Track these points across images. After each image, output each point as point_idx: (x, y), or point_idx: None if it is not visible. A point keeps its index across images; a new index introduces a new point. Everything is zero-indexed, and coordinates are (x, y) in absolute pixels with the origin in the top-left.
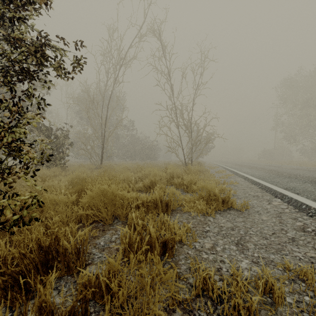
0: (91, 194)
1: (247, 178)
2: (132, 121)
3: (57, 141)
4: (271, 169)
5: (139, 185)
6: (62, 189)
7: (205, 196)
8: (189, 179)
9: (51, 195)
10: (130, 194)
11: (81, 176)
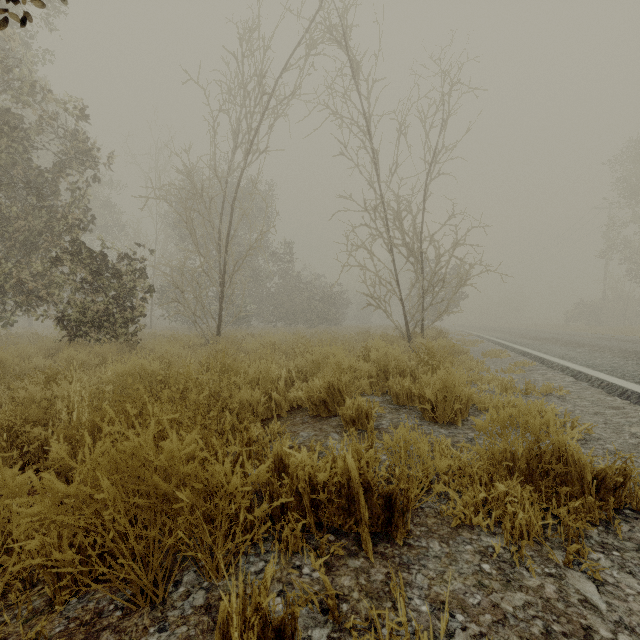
0: (59, 489)
1: (583, 375)
2: (289, 242)
3: (117, 283)
4: (627, 349)
5: (297, 394)
6: (74, 413)
7: (519, 459)
8: (440, 384)
9: (31, 432)
10: (238, 479)
11: (146, 369)
